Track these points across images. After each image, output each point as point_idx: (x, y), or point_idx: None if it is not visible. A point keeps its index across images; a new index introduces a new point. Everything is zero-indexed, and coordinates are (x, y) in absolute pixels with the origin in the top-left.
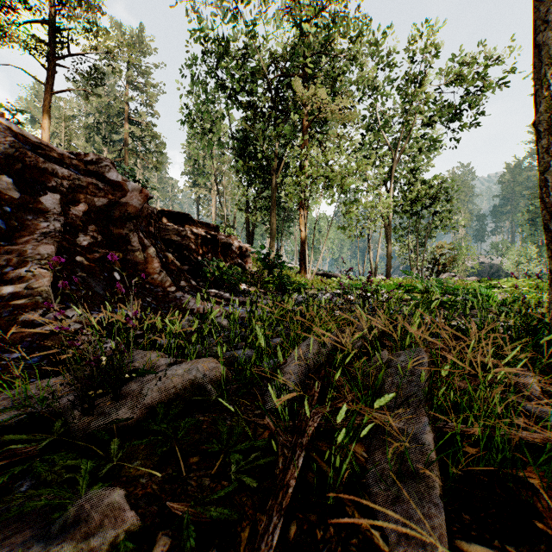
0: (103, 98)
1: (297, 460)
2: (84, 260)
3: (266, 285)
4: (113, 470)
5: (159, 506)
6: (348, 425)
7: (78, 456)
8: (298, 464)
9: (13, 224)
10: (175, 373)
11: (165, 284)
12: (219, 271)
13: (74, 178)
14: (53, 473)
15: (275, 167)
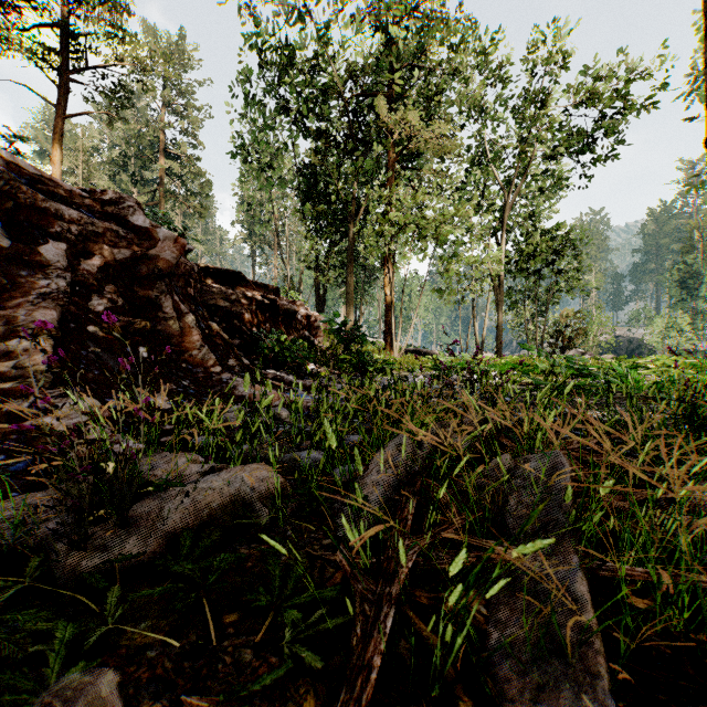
0: (132, 125)
1: (384, 622)
2: (99, 330)
3: (341, 365)
4: (108, 636)
5: (171, 699)
6: (466, 579)
7: (56, 616)
8: (386, 629)
9: (1, 282)
10: (210, 485)
11: (207, 362)
12: (280, 346)
13: (86, 222)
14: (14, 643)
15: (353, 213)
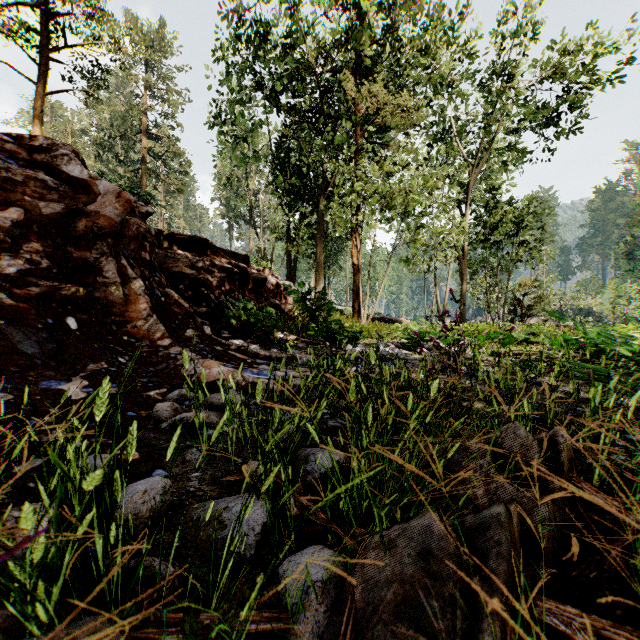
0: (116, 107)
1: None
2: (8, 297)
3: (310, 333)
4: None
5: None
6: None
7: None
8: None
9: None
10: None
11: (154, 334)
12: (247, 314)
13: None
14: None
15: (322, 186)
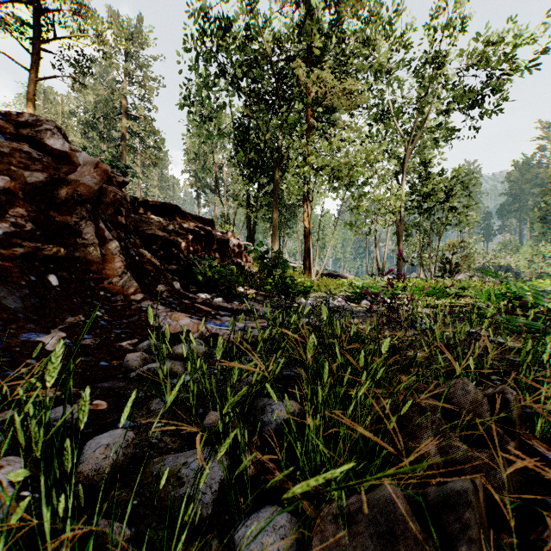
0: (99, 91)
1: None
2: None
3: (267, 288)
4: None
5: None
6: None
7: None
8: None
9: None
10: None
11: (127, 290)
12: (212, 271)
13: None
14: None
15: (277, 159)
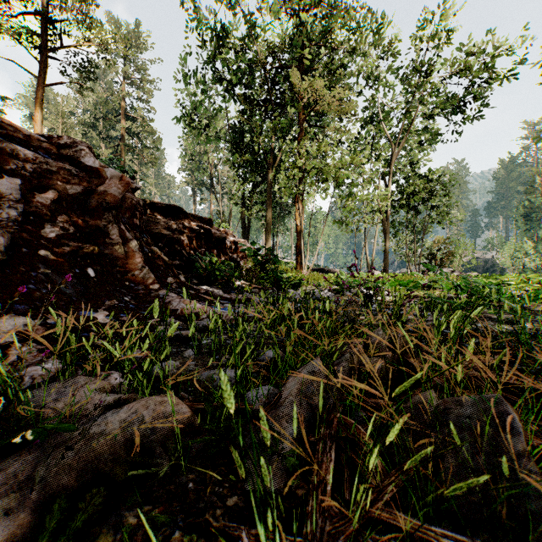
0: (99, 94)
1: None
2: (50, 254)
3: (261, 281)
4: None
5: None
6: None
7: None
8: None
9: None
10: (104, 429)
11: (147, 281)
12: (211, 266)
13: (41, 161)
14: None
15: (271, 161)
